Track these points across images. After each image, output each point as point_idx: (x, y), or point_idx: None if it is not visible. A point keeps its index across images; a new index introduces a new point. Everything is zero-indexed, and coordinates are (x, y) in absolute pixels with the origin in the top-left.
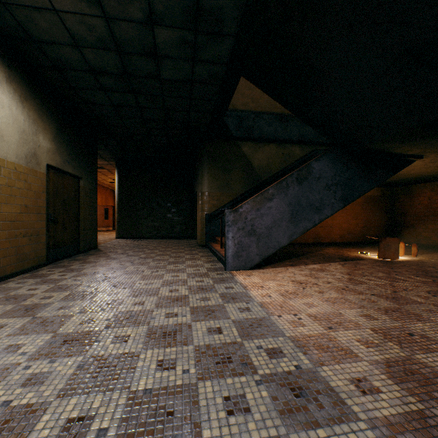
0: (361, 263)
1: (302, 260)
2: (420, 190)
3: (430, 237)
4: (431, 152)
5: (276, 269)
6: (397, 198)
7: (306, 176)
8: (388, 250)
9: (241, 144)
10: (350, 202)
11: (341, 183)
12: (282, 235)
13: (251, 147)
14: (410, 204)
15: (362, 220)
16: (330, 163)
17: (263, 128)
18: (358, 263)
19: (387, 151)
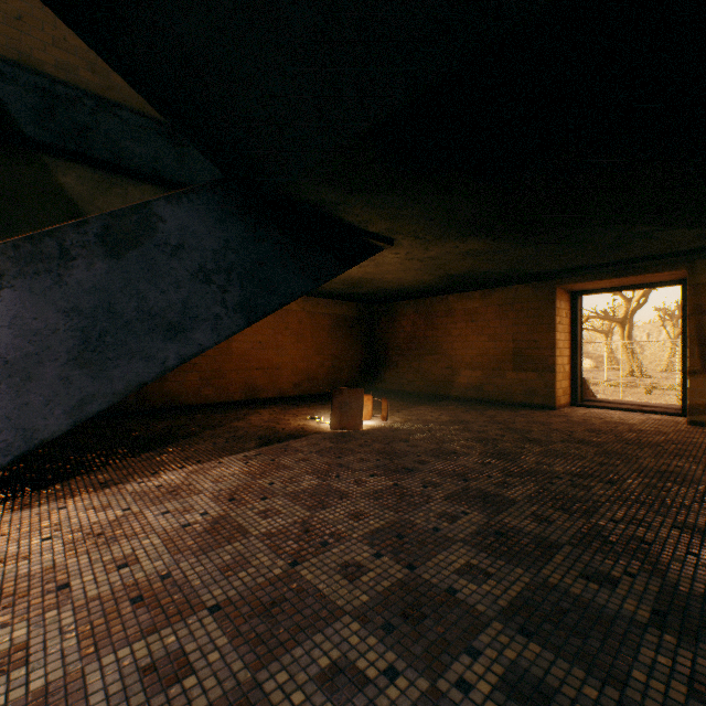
0: (294, 446)
1: (165, 456)
2: (404, 311)
3: (414, 380)
4: (404, 233)
5: (14, 517)
6: (378, 321)
7: (136, 236)
8: (347, 413)
9: (54, 163)
10: (263, 316)
11: (242, 271)
12: (42, 407)
13: (88, 179)
14: (393, 331)
15: (330, 355)
16: (213, 218)
17: (121, 141)
18: (289, 447)
19: (334, 215)
